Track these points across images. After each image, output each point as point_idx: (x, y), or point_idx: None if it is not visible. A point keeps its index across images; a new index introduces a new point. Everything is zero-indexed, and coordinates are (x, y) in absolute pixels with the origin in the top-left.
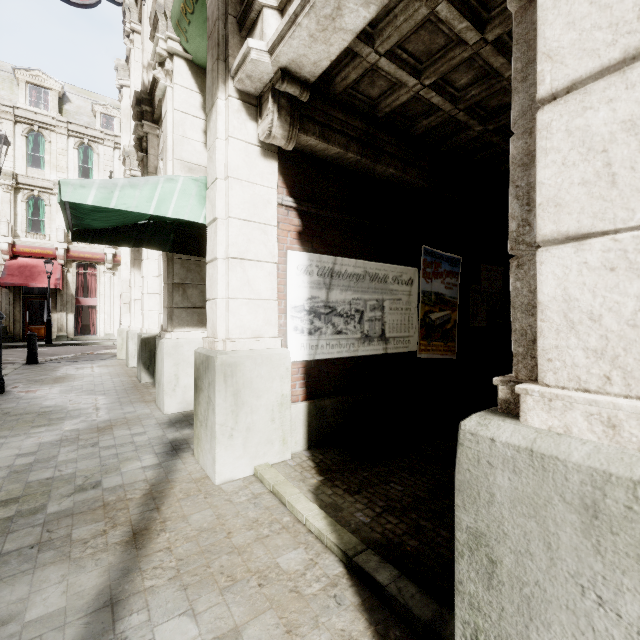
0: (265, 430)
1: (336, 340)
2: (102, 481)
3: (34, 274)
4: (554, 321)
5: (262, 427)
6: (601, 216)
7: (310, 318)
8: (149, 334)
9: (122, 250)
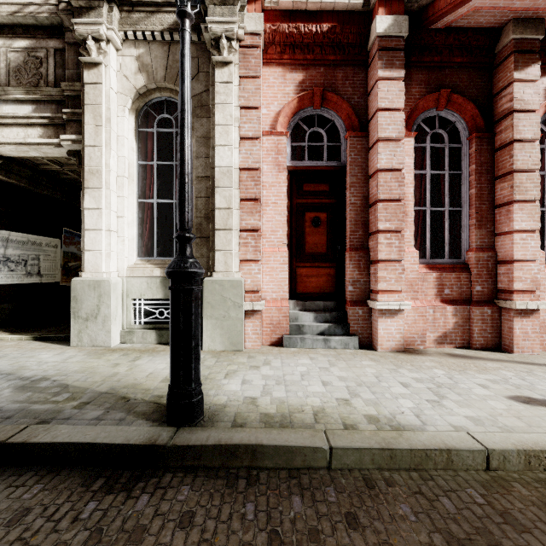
0: None
1: (10, 275)
2: None
3: None
4: (87, 262)
5: None
6: (92, 248)
7: None
8: None
9: None
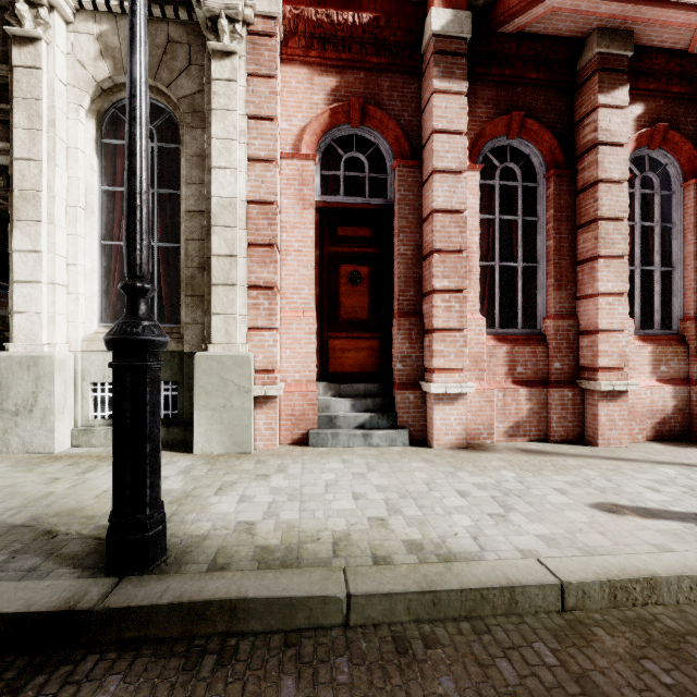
0: None
1: None
2: None
3: None
4: (17, 329)
5: None
6: (26, 309)
7: None
8: None
9: None
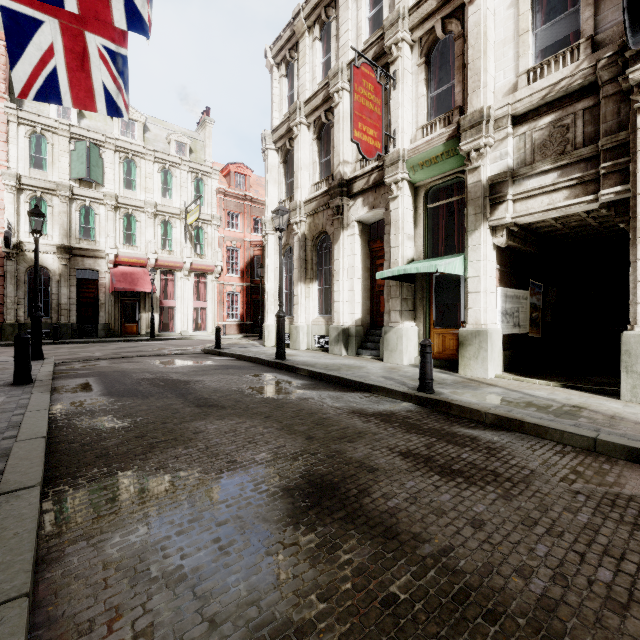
0: (497, 360)
1: (507, 326)
2: (444, 378)
3: (134, 280)
4: (639, 315)
5: (496, 359)
6: None
7: (501, 316)
8: (345, 326)
9: (266, 267)
